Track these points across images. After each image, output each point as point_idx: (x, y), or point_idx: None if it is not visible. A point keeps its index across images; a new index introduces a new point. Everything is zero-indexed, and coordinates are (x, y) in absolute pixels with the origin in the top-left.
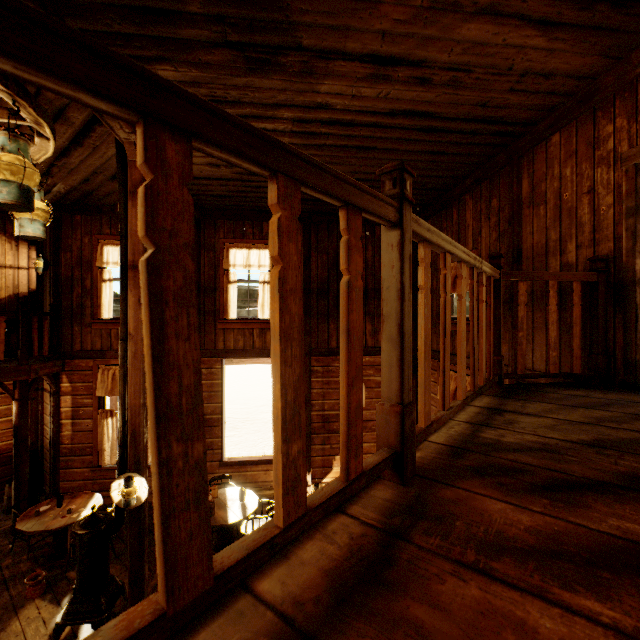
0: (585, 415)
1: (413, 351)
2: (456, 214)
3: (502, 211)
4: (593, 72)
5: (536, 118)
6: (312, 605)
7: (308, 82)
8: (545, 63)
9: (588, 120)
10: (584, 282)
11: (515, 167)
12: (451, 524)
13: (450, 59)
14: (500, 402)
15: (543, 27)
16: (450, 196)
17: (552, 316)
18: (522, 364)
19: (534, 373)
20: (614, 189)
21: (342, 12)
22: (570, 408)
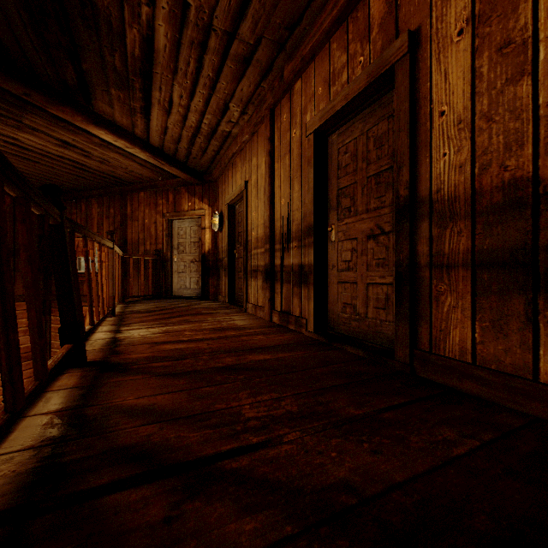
0: (154, 304)
1: (43, 297)
2: (85, 207)
3: (117, 217)
4: (156, 179)
5: (135, 183)
6: (115, 324)
7: (13, 129)
8: (140, 172)
9: (154, 194)
10: (153, 258)
11: (124, 198)
12: (131, 317)
13: (103, 156)
14: (127, 305)
15: (141, 165)
16: (81, 195)
17: (142, 272)
18: (132, 292)
19: (136, 295)
20: (163, 225)
21: (57, 127)
22: (150, 303)
